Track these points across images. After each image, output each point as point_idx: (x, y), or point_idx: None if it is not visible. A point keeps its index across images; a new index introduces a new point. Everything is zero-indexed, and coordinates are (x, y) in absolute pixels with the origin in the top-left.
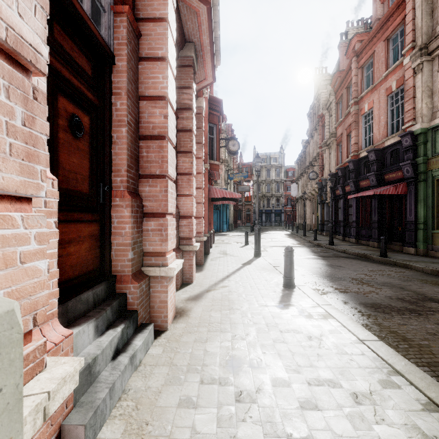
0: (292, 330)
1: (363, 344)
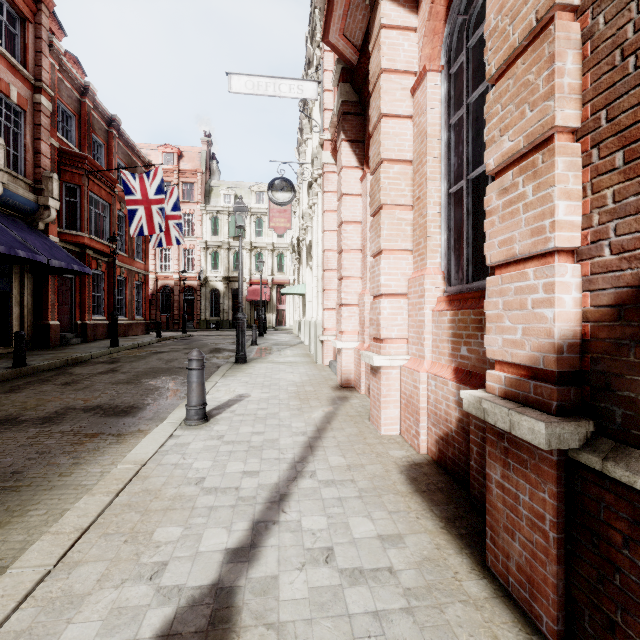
0: (254, 384)
1: (219, 381)
